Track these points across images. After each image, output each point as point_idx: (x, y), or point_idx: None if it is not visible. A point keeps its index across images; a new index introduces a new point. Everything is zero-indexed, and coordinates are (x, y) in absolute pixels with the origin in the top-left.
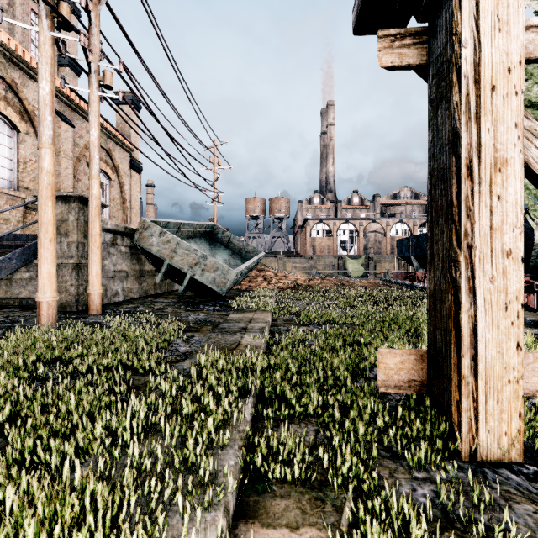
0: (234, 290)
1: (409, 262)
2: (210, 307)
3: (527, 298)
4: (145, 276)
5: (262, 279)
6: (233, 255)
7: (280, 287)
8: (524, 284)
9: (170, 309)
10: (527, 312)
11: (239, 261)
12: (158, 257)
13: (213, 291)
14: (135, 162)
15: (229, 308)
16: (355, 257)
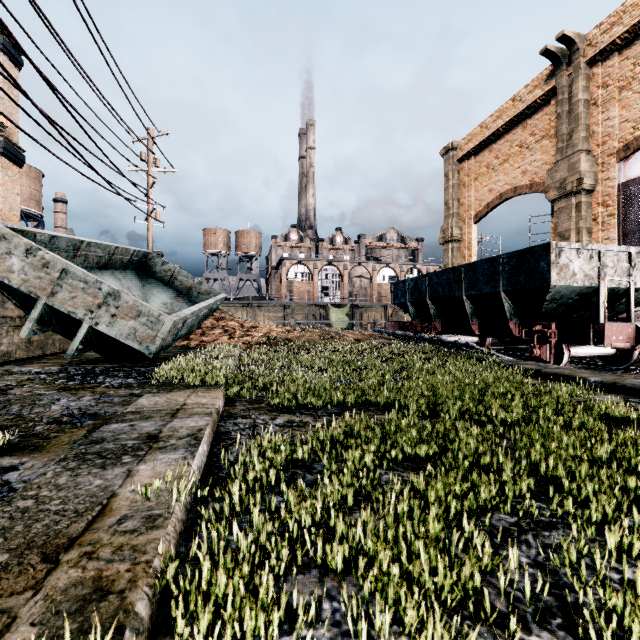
0: (178, 347)
1: (405, 310)
2: (117, 379)
3: (540, 349)
4: (4, 328)
5: (221, 331)
6: (178, 297)
7: (247, 341)
8: (536, 334)
9: (26, 388)
10: (576, 369)
11: (188, 306)
12: (24, 293)
13: (132, 350)
14: (10, 146)
15: (151, 381)
16: (339, 305)
